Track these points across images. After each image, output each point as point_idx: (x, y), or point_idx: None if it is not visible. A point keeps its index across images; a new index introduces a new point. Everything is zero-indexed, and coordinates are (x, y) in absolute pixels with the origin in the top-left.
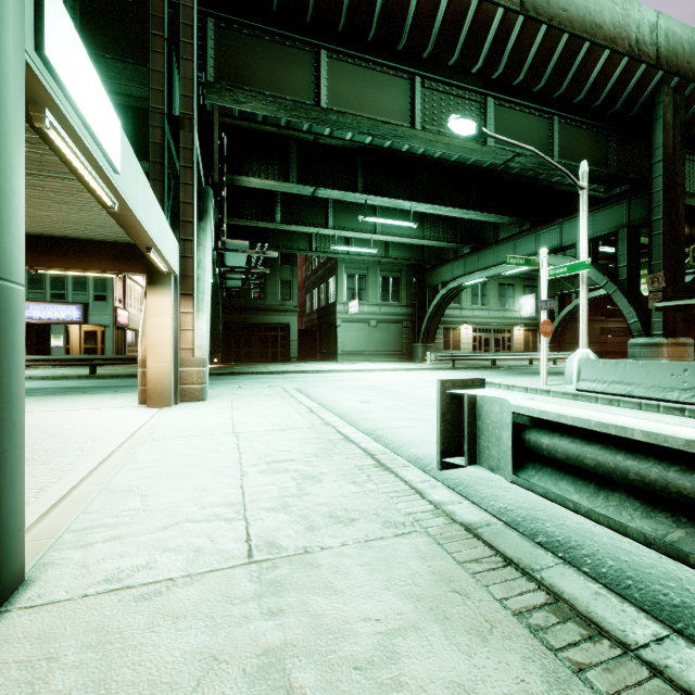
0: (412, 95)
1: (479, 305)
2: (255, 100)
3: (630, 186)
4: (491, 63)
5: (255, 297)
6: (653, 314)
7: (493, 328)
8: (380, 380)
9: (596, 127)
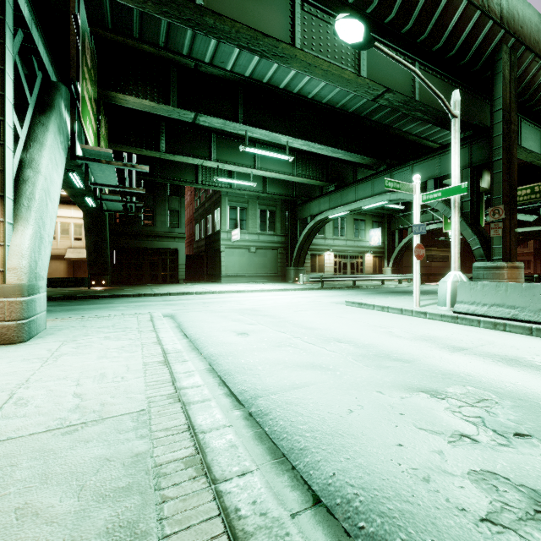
0: (292, 15)
1: (339, 236)
2: None
3: (473, 132)
4: None
5: (145, 224)
6: (494, 241)
7: (349, 255)
8: (260, 302)
9: (447, 78)
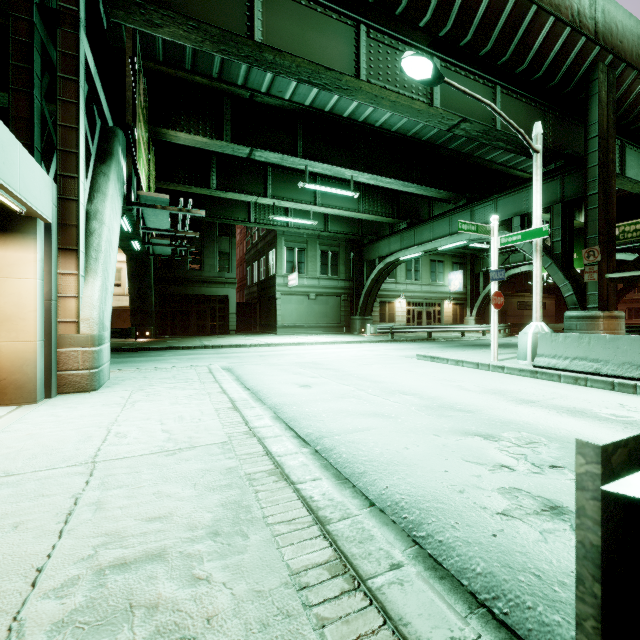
0: (356, 44)
1: (412, 280)
2: (174, 23)
3: (565, 162)
4: (440, 17)
5: (192, 268)
6: (588, 287)
7: (425, 302)
8: (321, 355)
9: (534, 101)
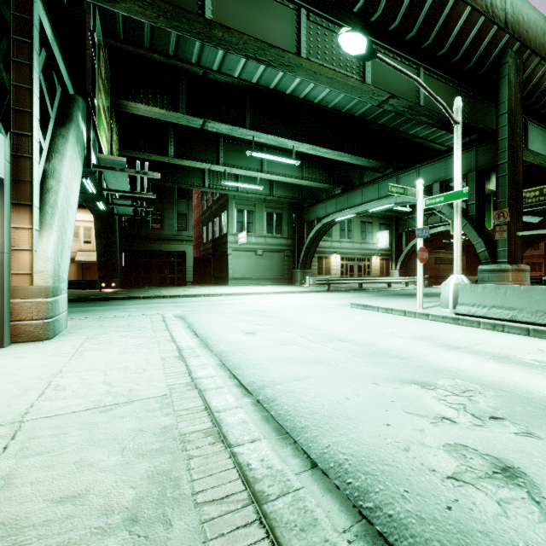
0: (297, 25)
1: (346, 238)
2: None
3: (478, 135)
4: (371, 3)
5: (153, 227)
6: (499, 244)
7: (356, 257)
8: (266, 304)
9: (452, 82)
